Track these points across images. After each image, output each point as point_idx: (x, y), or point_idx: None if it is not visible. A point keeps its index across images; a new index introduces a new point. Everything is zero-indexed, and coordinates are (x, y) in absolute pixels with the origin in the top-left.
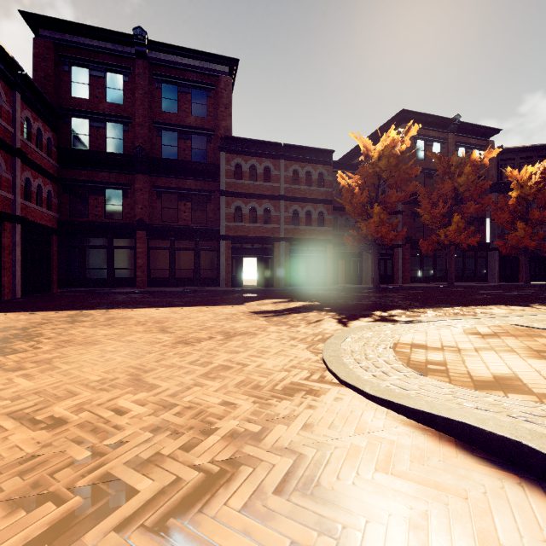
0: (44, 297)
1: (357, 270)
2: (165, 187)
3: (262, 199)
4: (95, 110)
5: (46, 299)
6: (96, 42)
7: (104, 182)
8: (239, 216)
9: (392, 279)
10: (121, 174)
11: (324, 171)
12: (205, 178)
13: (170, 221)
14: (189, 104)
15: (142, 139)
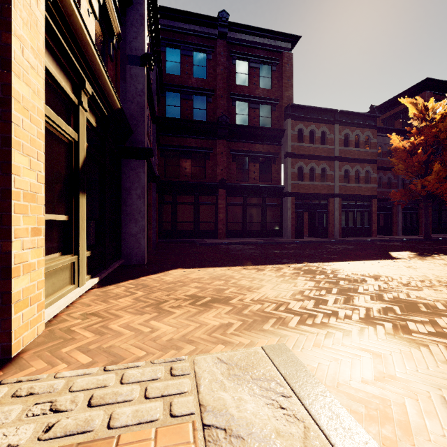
0: (170, 248)
1: (387, 223)
2: (240, 150)
3: (319, 160)
4: (185, 85)
5: (185, 251)
6: (187, 25)
7: (192, 146)
8: (300, 175)
9: (417, 230)
10: (204, 140)
11: (370, 134)
12: (270, 142)
13: (242, 180)
14: (258, 77)
15: (222, 109)
